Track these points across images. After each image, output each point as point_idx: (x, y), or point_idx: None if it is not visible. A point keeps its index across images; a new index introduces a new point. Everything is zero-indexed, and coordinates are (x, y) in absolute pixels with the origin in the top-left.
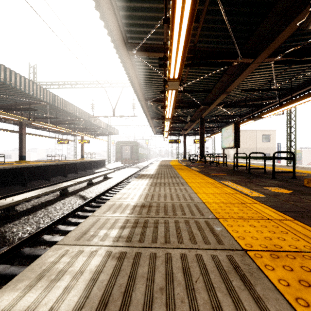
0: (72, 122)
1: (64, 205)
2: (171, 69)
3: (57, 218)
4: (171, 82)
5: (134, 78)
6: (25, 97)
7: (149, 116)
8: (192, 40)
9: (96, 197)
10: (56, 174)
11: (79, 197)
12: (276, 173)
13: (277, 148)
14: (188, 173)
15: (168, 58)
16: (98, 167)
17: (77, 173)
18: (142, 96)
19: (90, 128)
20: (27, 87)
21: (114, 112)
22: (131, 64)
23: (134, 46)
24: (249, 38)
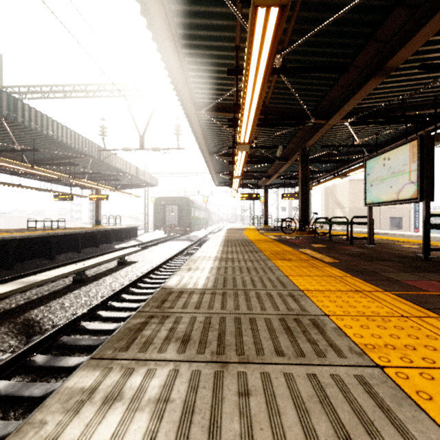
0: (74, 162)
1: None
2: None
3: None
4: None
5: (163, 27)
6: None
7: (207, 148)
8: None
9: (64, 326)
10: (31, 255)
11: (17, 330)
12: None
13: (414, 209)
14: (324, 279)
15: None
16: (123, 240)
17: (78, 251)
18: (188, 95)
19: (108, 174)
20: None
21: (142, 142)
22: None
23: None
24: None
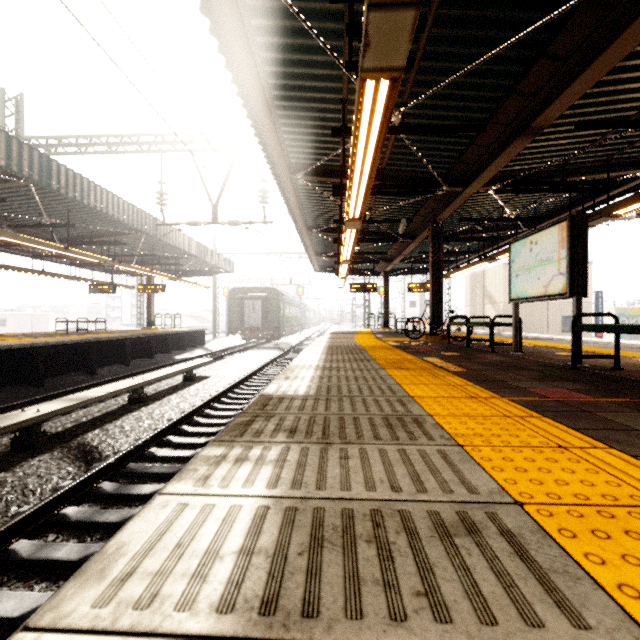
0: (119, 240)
1: None
2: None
3: None
4: (383, 18)
5: (252, 81)
6: None
7: (304, 222)
8: None
9: (130, 452)
10: (65, 367)
11: (73, 455)
12: None
13: (596, 305)
14: (441, 387)
15: None
16: (185, 348)
17: (126, 363)
18: (280, 157)
19: (165, 255)
20: None
21: (215, 214)
22: (234, 4)
23: None
24: None
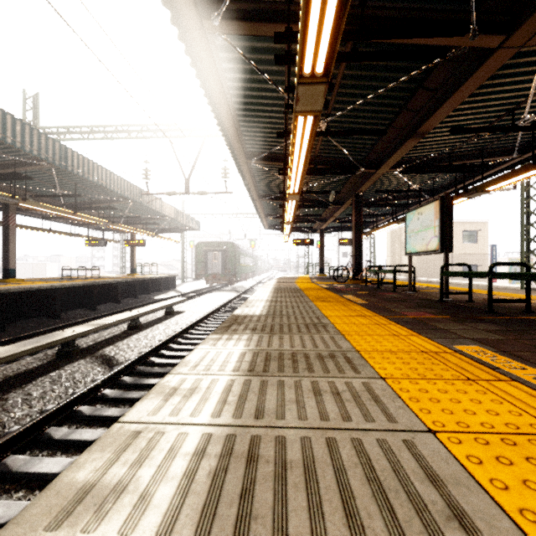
0: (111, 205)
1: (55, 386)
2: (309, 40)
3: (11, 434)
4: (307, 88)
5: (222, 102)
6: (4, 151)
7: (256, 193)
8: None
9: (137, 359)
10: (73, 304)
11: (99, 361)
12: None
13: (491, 256)
14: (345, 311)
15: None
16: (161, 291)
17: (117, 302)
18: (239, 148)
19: (145, 217)
20: None
21: (188, 186)
22: (212, 60)
23: (216, 9)
24: None
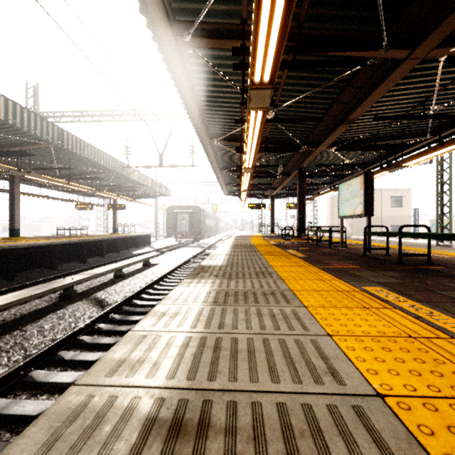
0: (97, 176)
1: (60, 321)
2: (258, 59)
3: (34, 355)
4: (257, 92)
5: (190, 96)
6: (13, 133)
7: (218, 166)
8: (296, 13)
9: (123, 301)
10: (67, 258)
11: (93, 303)
12: (451, 264)
13: (414, 217)
14: (287, 263)
15: (252, 27)
16: (139, 247)
17: (103, 256)
18: (204, 131)
19: (125, 185)
20: (11, 115)
21: (161, 160)
22: (184, 66)
23: (187, 28)
24: (405, 7)
